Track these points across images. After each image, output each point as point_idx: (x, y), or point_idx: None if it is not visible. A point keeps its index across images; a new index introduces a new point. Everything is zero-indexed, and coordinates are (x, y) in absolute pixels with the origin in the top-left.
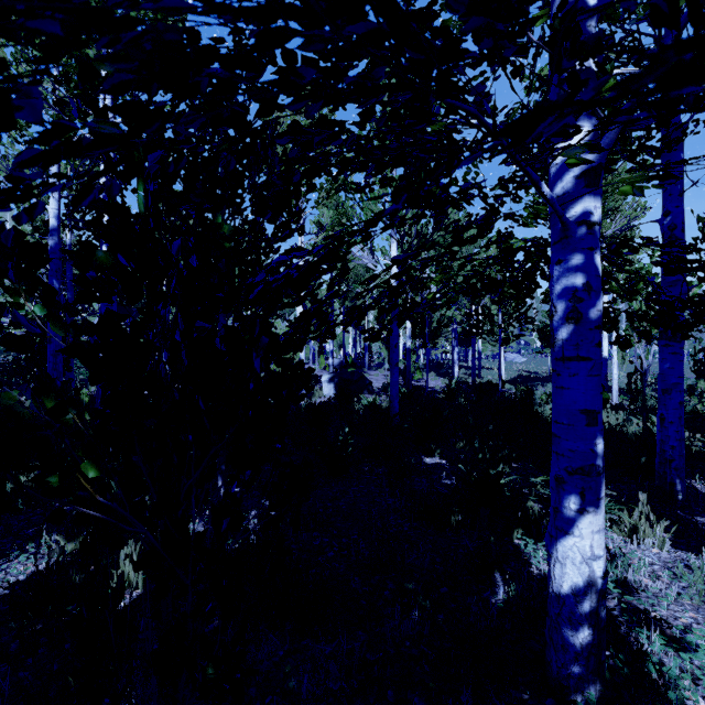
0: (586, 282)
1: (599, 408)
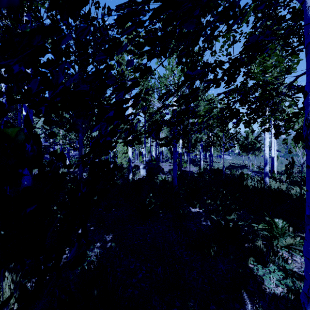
0: None
1: None
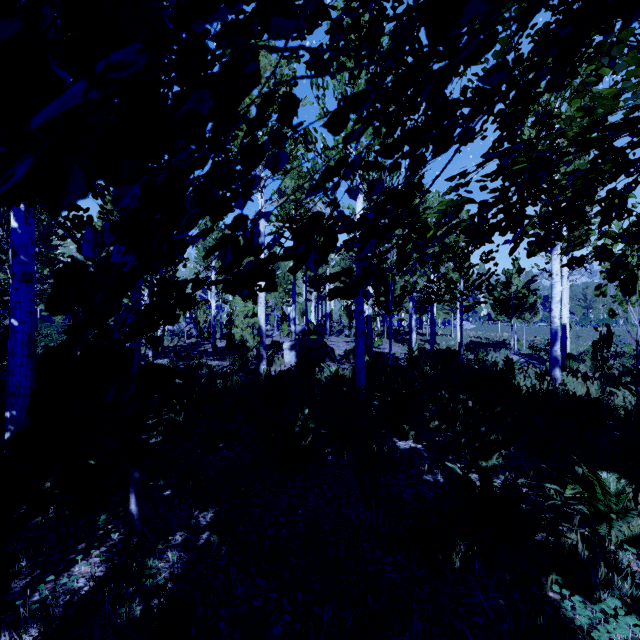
0: None
1: None
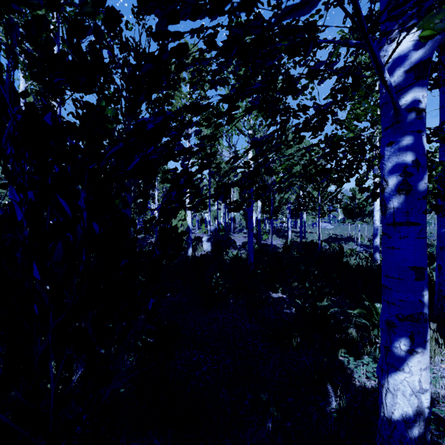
0: (415, 159)
1: (426, 265)
